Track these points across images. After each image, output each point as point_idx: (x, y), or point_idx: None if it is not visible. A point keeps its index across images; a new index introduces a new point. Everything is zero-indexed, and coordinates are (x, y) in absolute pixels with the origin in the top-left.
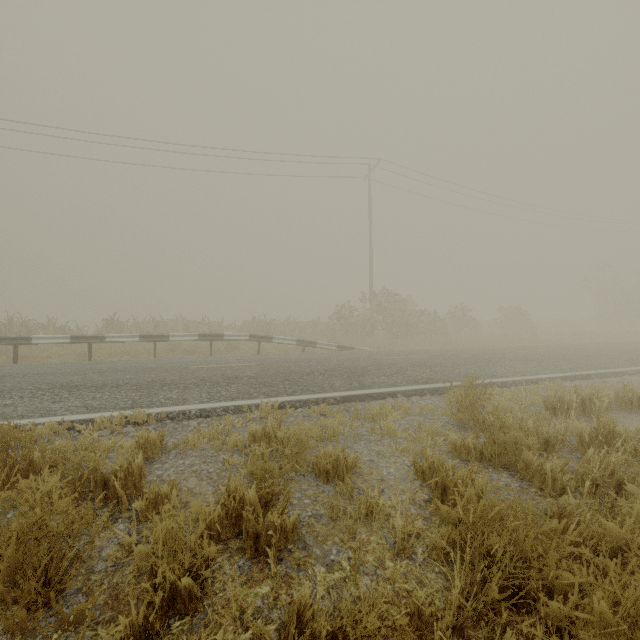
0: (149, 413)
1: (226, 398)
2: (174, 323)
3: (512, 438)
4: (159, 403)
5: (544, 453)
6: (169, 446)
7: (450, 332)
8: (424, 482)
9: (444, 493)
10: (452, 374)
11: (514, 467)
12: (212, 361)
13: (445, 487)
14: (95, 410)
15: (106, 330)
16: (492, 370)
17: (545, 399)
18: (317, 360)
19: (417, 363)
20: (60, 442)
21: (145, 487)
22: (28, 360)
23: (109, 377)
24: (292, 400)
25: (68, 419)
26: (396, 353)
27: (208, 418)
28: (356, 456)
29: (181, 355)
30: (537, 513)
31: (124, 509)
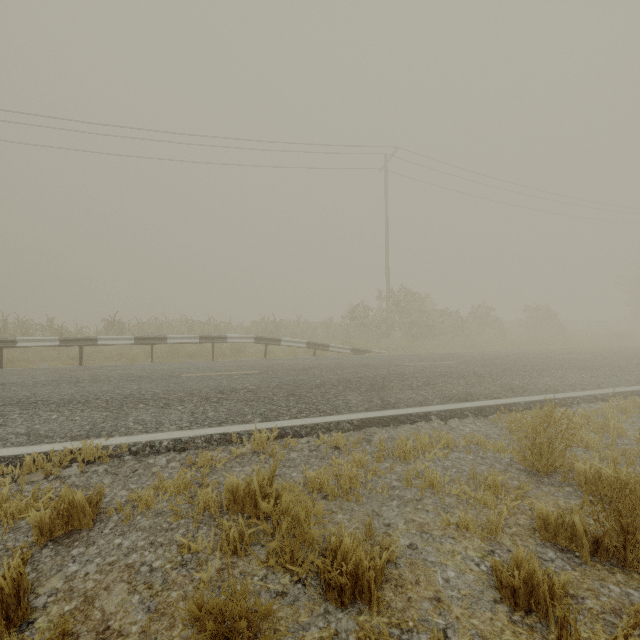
0: (105, 445)
1: (212, 422)
2: (179, 324)
3: None
4: (124, 429)
5: None
6: (109, 508)
7: (473, 333)
8: (514, 610)
9: None
10: (494, 387)
11: None
12: (210, 367)
13: None
14: (37, 440)
15: (105, 331)
16: (541, 382)
17: None
18: (329, 367)
19: (447, 372)
20: None
21: None
22: (16, 364)
23: (82, 389)
24: (296, 425)
25: None
26: (419, 358)
27: (183, 452)
28: (390, 545)
29: (182, 358)
30: None
31: None
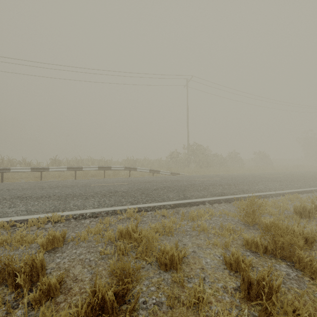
0: (62, 215)
1: (108, 205)
2: (87, 160)
3: (288, 240)
4: (69, 208)
5: (313, 253)
6: (69, 239)
7: (229, 165)
8: (231, 271)
9: (250, 287)
10: (235, 190)
11: (289, 259)
12: (104, 181)
13: (250, 283)
14: (31, 213)
15: (51, 164)
16: (256, 187)
17: (295, 207)
18: (160, 181)
19: (214, 183)
20: (2, 237)
21: (40, 280)
22: (9, 180)
23: (46, 191)
24: (145, 206)
25: (14, 219)
26: (202, 177)
27: (96, 218)
28: (185, 250)
29: (89, 177)
30: (315, 301)
31: (25, 296)
